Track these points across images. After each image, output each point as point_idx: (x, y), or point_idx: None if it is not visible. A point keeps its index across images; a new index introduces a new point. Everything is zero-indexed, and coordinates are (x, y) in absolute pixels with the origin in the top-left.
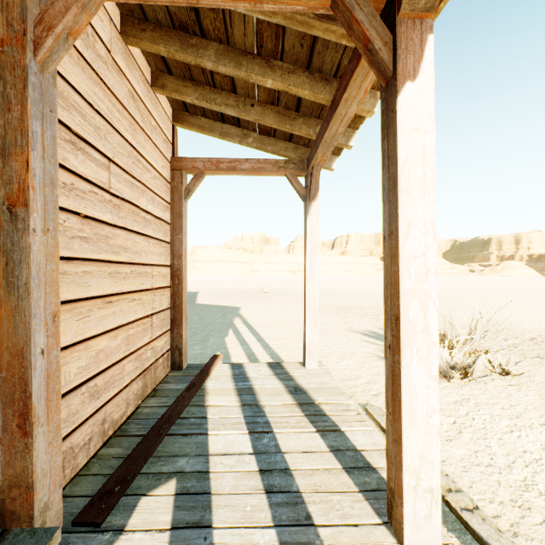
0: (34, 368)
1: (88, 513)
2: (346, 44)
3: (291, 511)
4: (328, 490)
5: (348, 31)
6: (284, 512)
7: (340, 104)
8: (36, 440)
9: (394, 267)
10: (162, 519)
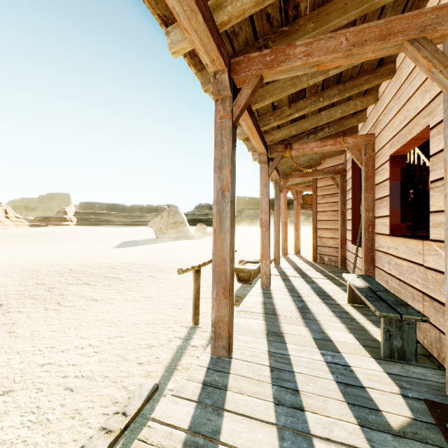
0: (446, 277)
1: (445, 407)
2: (223, 18)
3: (282, 375)
4: (251, 379)
5: (253, 91)
6: (286, 376)
7: (194, 1)
8: (447, 322)
9: (234, 219)
10: (376, 394)
